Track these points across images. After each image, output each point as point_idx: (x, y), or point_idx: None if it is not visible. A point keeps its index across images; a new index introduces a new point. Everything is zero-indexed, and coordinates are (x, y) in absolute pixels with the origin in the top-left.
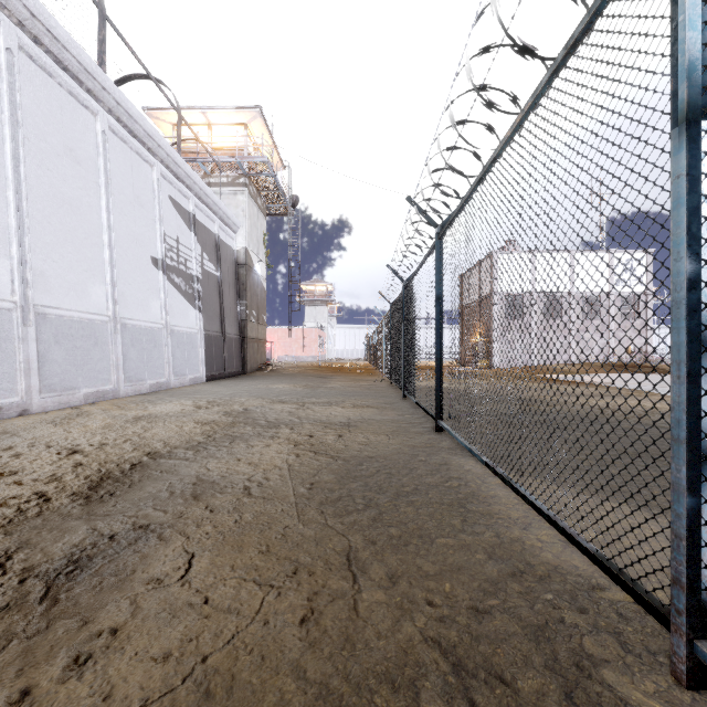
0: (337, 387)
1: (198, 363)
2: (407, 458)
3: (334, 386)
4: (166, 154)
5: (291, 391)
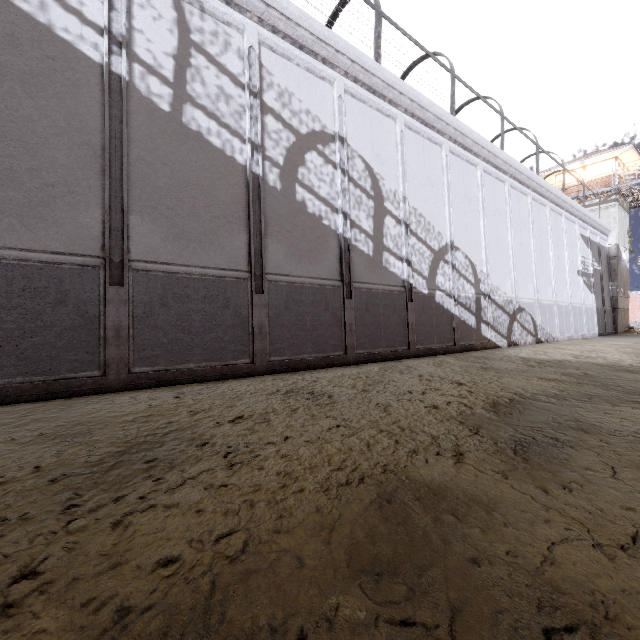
0: None
1: (594, 325)
2: None
3: None
4: (581, 213)
5: None
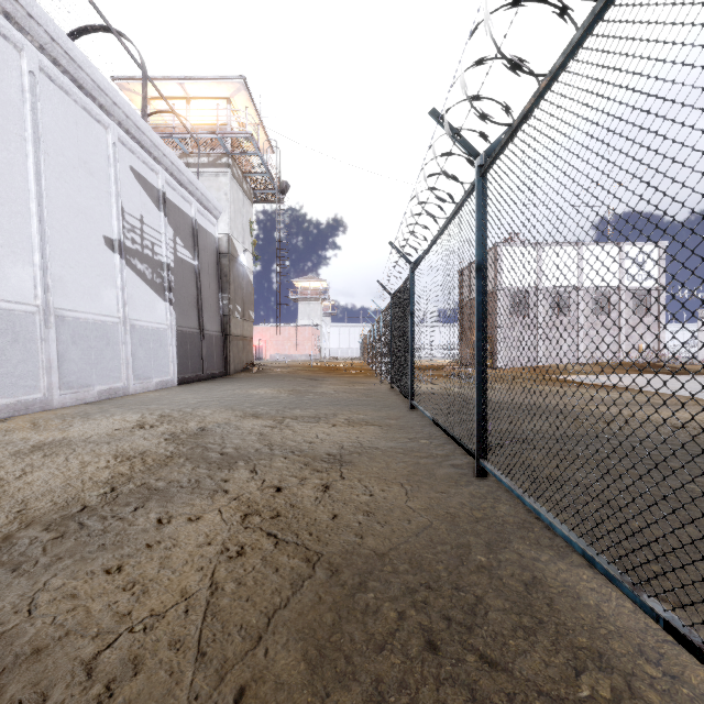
0: (329, 392)
1: (168, 364)
2: (451, 562)
3: (325, 391)
4: (124, 115)
5: (272, 399)
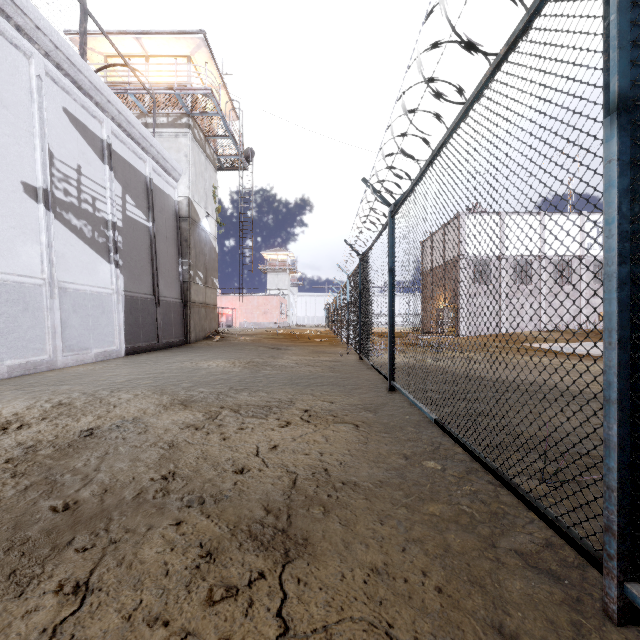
0: (289, 365)
1: (112, 333)
2: None
3: (285, 363)
4: (52, 44)
5: (220, 375)
